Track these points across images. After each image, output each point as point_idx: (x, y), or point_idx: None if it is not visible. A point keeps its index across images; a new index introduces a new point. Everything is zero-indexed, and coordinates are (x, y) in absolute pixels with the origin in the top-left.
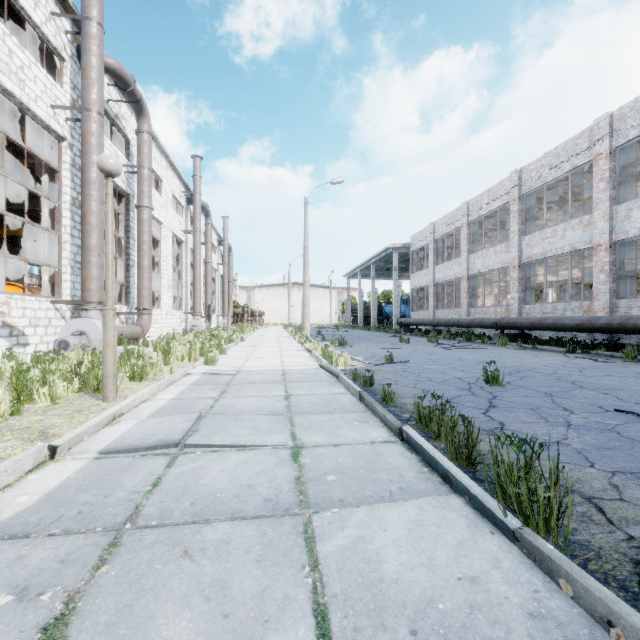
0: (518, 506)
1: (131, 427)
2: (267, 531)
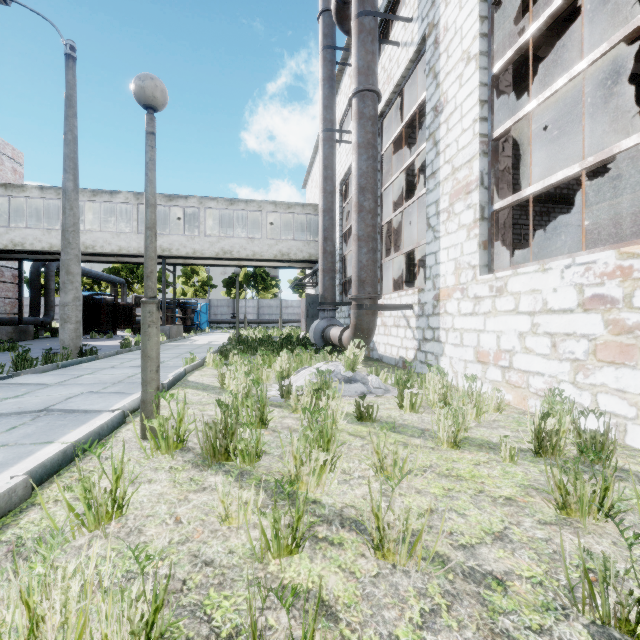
0: (2, 372)
1: (117, 403)
2: (74, 382)
